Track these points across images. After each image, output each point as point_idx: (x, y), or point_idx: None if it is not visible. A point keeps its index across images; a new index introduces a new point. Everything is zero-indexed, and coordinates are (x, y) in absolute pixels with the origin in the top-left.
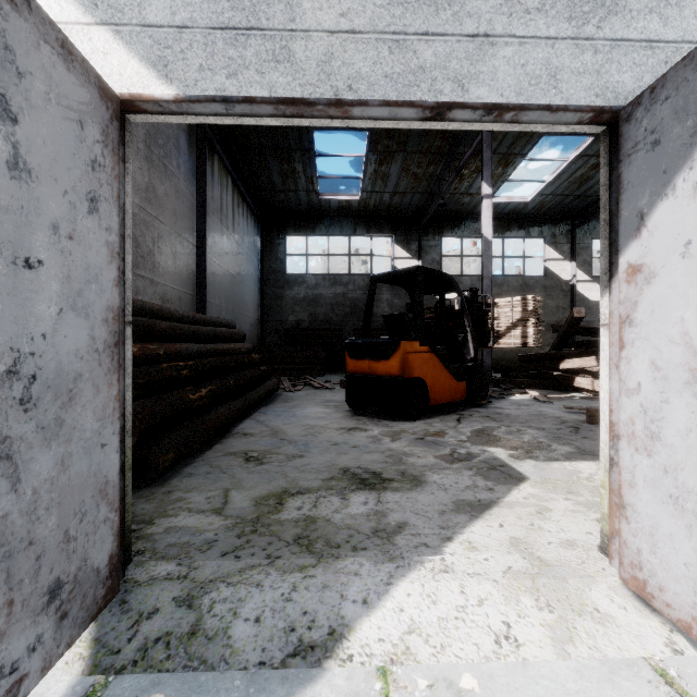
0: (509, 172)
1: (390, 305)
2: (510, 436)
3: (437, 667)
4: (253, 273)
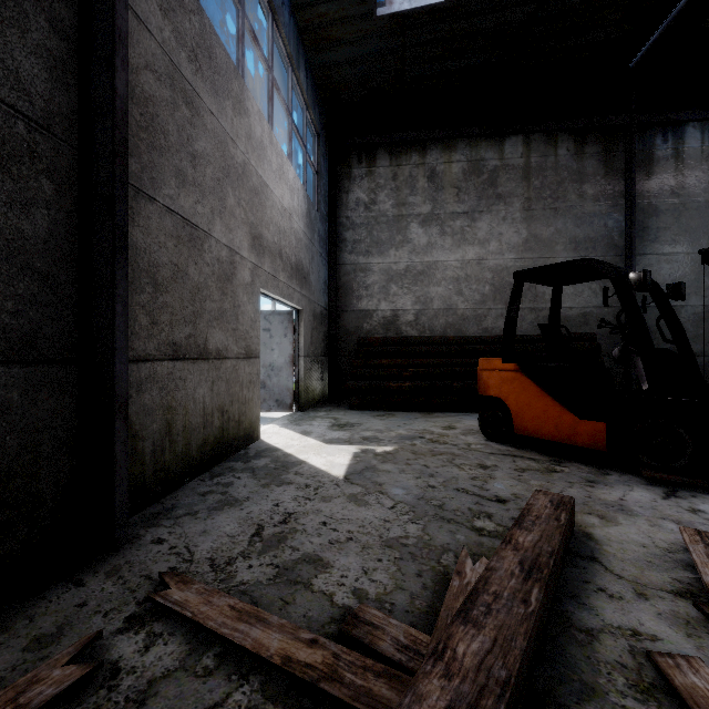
0: None
1: None
2: (433, 459)
3: None
4: None
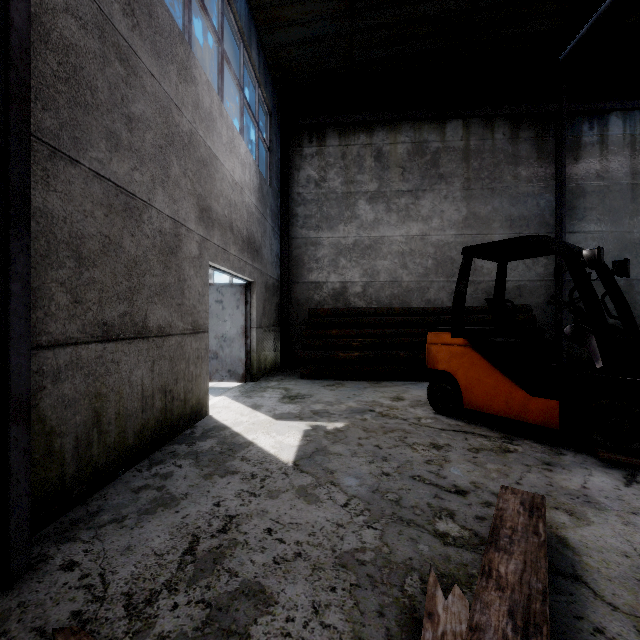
0: None
1: None
2: (385, 438)
3: None
4: None
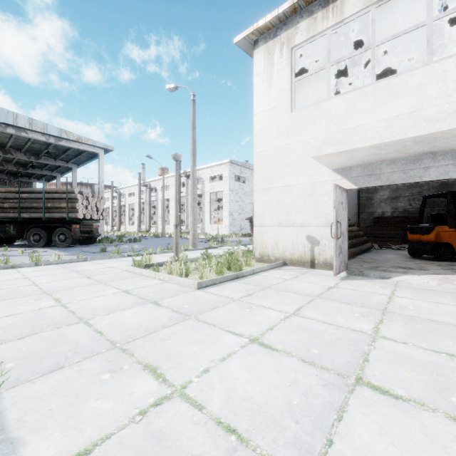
0: None
1: None
2: None
3: (408, 282)
4: None
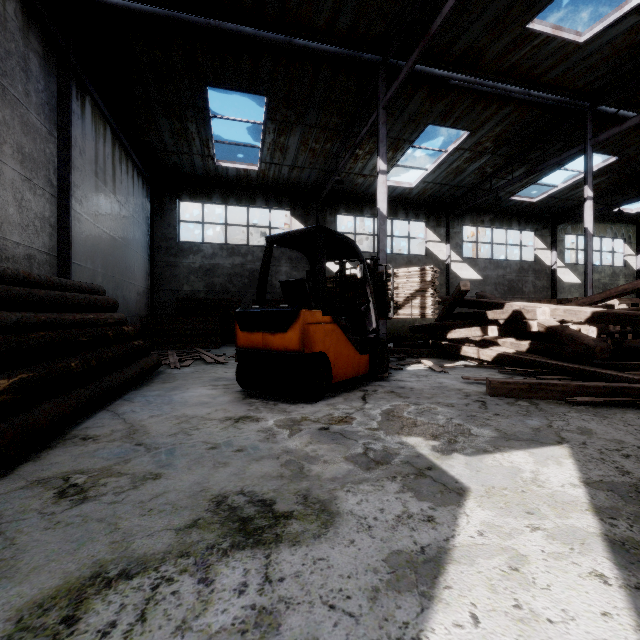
0: (398, 157)
1: (289, 277)
2: (423, 417)
3: None
4: (141, 238)
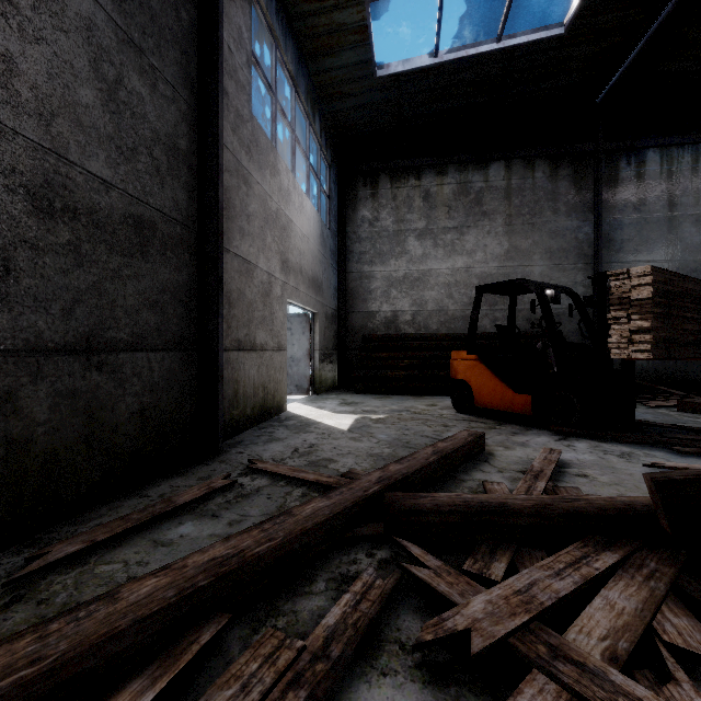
0: None
1: None
2: (411, 422)
3: None
4: None
